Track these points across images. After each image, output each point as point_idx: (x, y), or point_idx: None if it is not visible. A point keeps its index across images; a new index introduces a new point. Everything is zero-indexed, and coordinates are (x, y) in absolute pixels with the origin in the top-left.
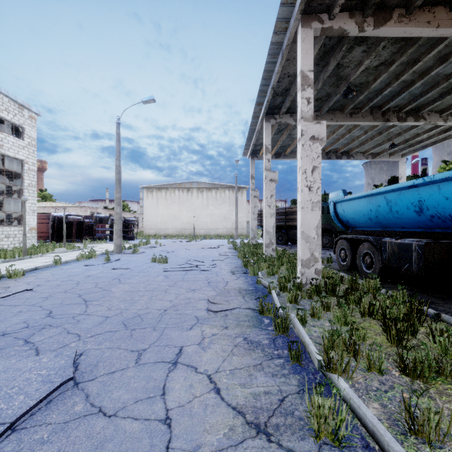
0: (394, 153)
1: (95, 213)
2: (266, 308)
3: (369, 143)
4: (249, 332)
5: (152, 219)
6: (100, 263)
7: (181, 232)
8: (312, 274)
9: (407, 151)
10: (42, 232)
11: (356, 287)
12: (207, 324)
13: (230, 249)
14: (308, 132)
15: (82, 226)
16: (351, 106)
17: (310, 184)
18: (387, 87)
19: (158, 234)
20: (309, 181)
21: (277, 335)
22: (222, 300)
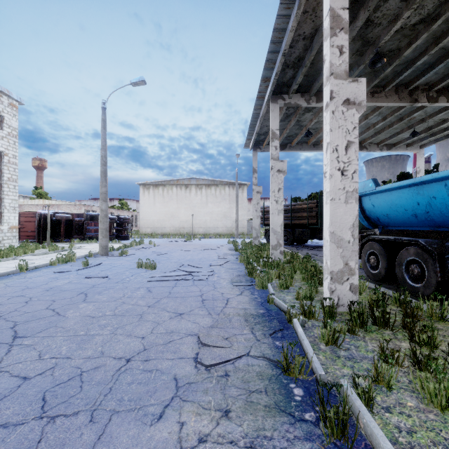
0: (412, 144)
1: (90, 211)
2: (294, 363)
3: (387, 131)
4: (271, 432)
5: (148, 217)
6: (76, 268)
7: (179, 231)
8: (346, 291)
9: (427, 141)
10: (30, 230)
11: (412, 312)
12: (192, 402)
13: (231, 250)
14: (341, 94)
15: (72, 224)
16: (374, 83)
17: (343, 166)
18: (422, 55)
19: (155, 233)
20: (342, 162)
21: (328, 444)
22: (220, 338)
